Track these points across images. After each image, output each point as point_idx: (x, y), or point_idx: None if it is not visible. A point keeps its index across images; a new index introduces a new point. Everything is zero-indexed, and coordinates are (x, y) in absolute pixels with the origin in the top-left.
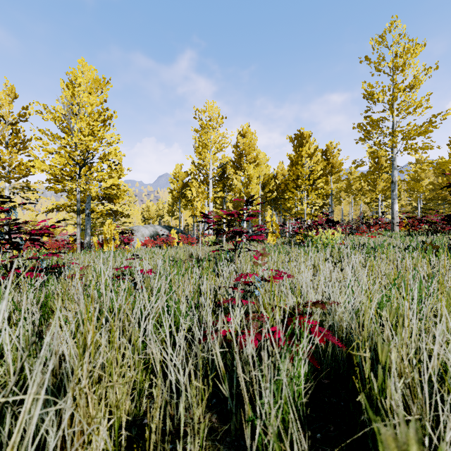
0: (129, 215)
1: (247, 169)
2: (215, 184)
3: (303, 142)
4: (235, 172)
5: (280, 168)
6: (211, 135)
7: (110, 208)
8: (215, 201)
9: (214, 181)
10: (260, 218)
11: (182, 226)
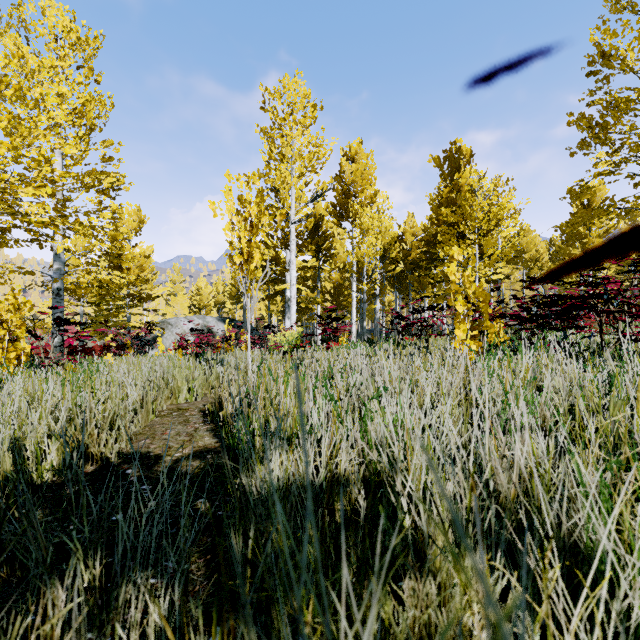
0: (152, 297)
1: (360, 213)
2: (304, 245)
3: (460, 165)
4: (337, 222)
5: (410, 223)
6: (293, 142)
7: (105, 280)
8: (305, 279)
9: (301, 238)
10: (378, 303)
11: (252, 319)
